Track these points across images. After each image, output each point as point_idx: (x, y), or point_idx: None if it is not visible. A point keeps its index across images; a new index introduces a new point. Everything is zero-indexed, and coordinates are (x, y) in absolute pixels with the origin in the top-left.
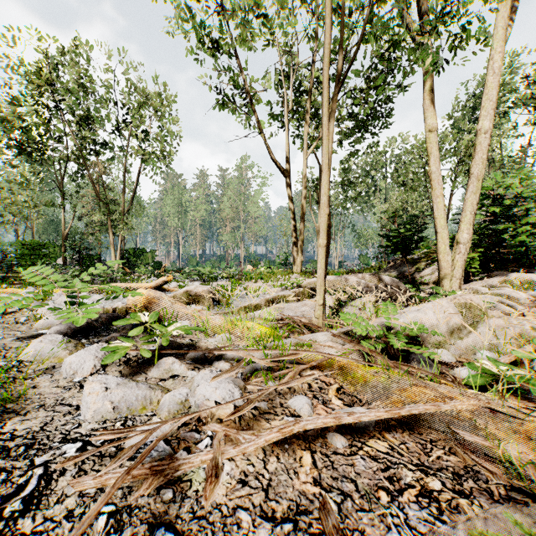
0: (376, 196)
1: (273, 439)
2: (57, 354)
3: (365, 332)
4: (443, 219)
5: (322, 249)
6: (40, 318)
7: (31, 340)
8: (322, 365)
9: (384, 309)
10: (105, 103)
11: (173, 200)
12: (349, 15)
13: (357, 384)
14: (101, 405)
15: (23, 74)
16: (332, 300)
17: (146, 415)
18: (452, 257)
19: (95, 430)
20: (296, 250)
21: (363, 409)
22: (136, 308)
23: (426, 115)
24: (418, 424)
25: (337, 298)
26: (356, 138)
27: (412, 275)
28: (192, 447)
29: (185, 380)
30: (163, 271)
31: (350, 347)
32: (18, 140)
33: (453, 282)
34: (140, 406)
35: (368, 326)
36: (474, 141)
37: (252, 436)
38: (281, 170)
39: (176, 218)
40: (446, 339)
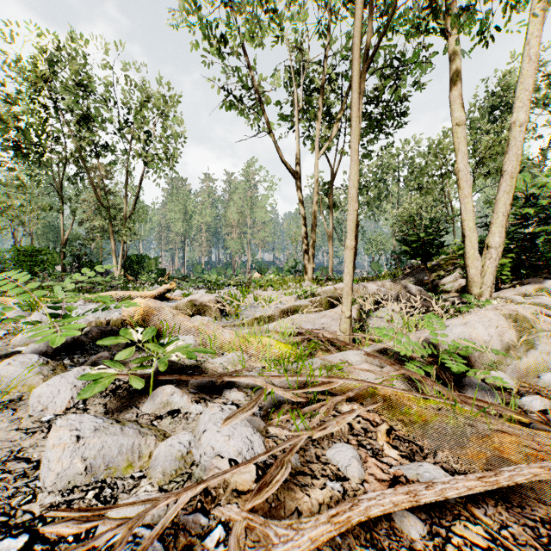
0: (388, 201)
1: (322, 536)
2: (28, 381)
3: (411, 352)
4: (472, 221)
5: (350, 252)
6: (17, 333)
7: (3, 360)
8: (360, 394)
9: (430, 323)
10: (105, 102)
11: (178, 205)
12: (365, 5)
13: (409, 423)
14: (68, 465)
15: (20, 72)
16: (354, 310)
17: (131, 478)
18: (482, 263)
19: (54, 506)
20: (307, 257)
21: (433, 468)
22: (133, 320)
23: (453, 107)
24: (516, 492)
25: (359, 308)
26: (369, 139)
27: (432, 282)
28: (195, 544)
29: (187, 418)
30: (167, 279)
31: (390, 371)
32: (14, 141)
33: (483, 290)
34: (124, 463)
35: (413, 344)
36: (494, 142)
37: (289, 530)
38: (291, 172)
39: (180, 223)
40: (501, 359)
